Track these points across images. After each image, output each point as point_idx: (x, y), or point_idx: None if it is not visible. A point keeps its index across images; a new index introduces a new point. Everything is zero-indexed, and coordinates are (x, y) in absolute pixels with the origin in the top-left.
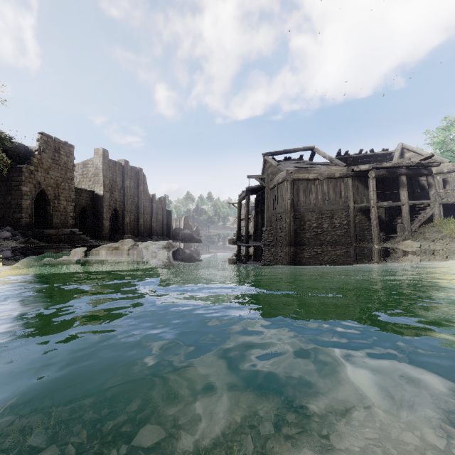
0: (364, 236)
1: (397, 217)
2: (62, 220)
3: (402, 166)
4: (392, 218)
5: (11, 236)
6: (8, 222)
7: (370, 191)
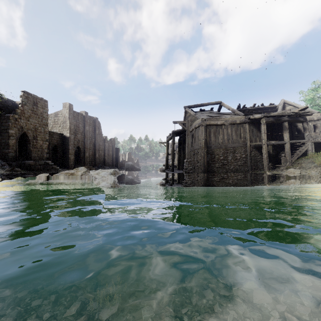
0: (257, 166)
1: (281, 152)
2: (39, 155)
3: (285, 115)
4: (277, 153)
5: (0, 166)
6: None
7: (262, 133)
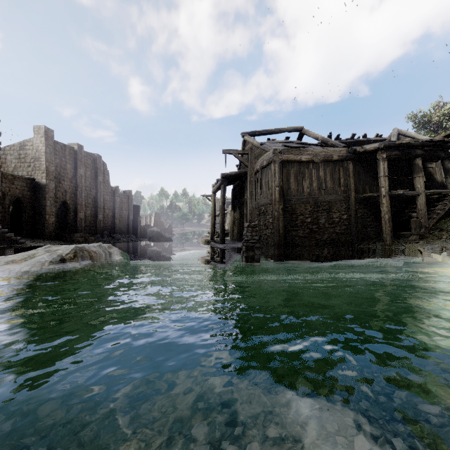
0: (367, 234)
1: (404, 211)
2: None
3: (418, 146)
4: (398, 212)
5: None
6: None
7: (381, 176)
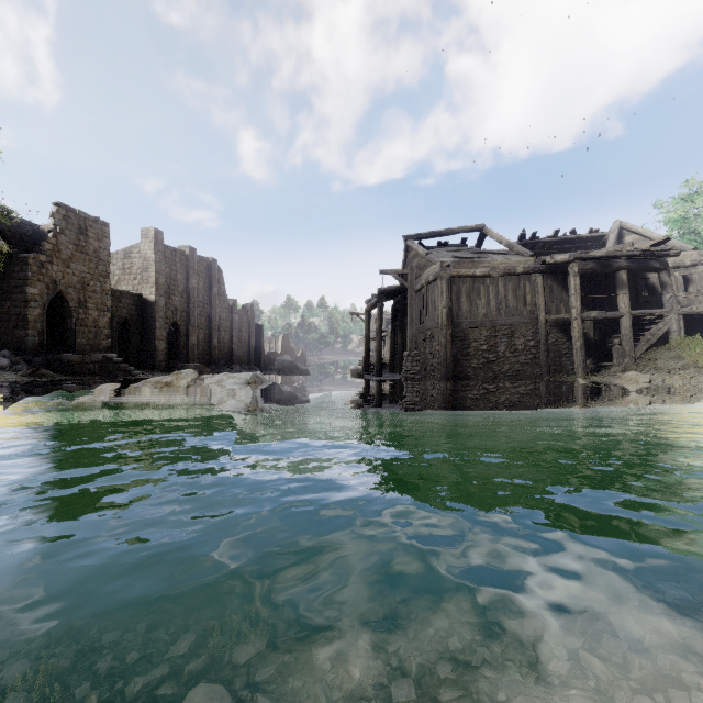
0: (561, 365)
1: (612, 336)
2: (90, 340)
3: (621, 256)
4: (604, 337)
5: (9, 365)
6: (5, 344)
7: (571, 295)
